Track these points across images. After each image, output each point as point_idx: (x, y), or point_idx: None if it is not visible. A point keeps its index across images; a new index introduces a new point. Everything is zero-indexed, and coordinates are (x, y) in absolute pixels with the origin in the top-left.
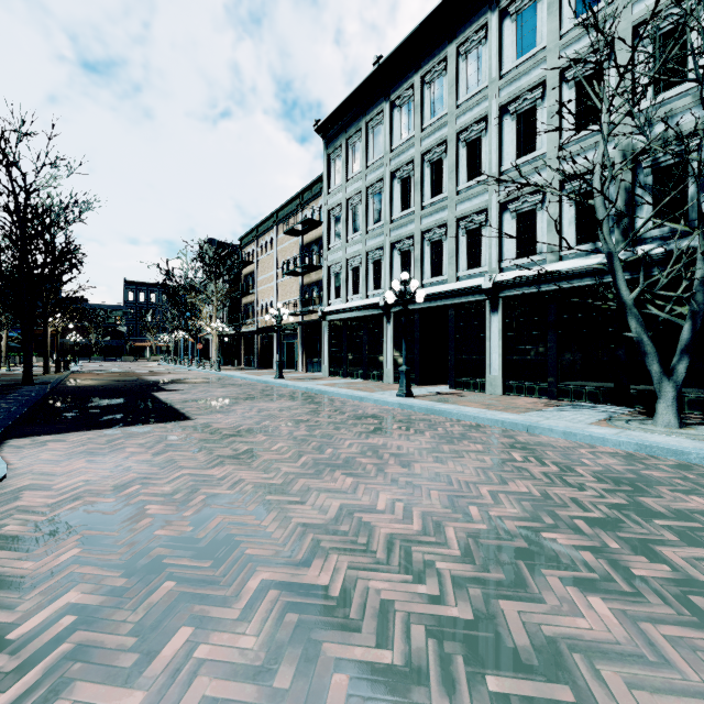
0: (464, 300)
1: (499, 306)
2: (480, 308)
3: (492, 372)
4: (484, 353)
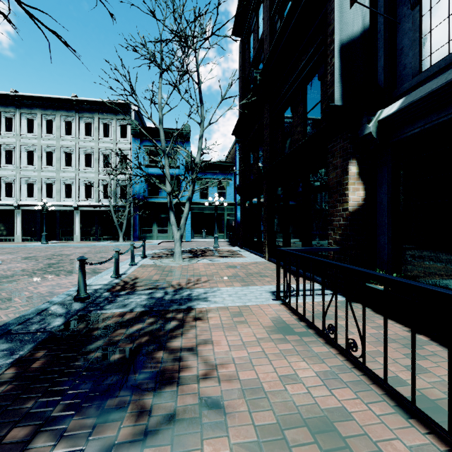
0: (64, 209)
1: (79, 212)
2: (71, 212)
3: (76, 234)
4: (73, 228)
